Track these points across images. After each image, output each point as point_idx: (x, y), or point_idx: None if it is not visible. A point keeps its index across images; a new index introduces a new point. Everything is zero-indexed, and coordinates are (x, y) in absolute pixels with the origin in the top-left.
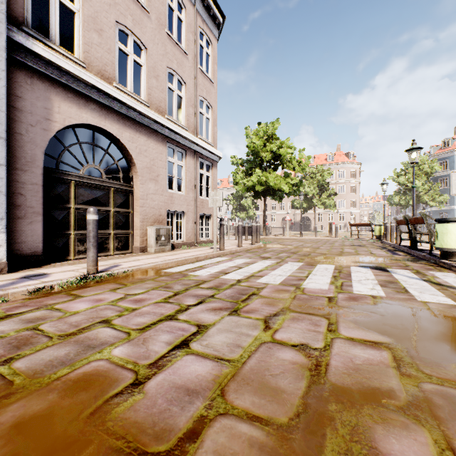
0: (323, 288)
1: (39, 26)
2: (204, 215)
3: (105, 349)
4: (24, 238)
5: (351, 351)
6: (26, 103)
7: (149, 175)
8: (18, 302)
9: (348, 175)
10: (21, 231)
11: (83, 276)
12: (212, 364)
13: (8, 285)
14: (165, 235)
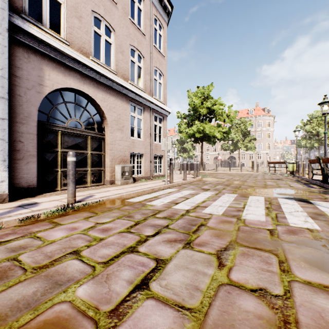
0: (261, 219)
1: (40, 20)
2: (157, 156)
3: (70, 287)
4: (23, 174)
5: (316, 301)
6: (24, 72)
7: (116, 126)
8: (9, 229)
9: (264, 125)
10: (20, 169)
11: (63, 206)
12: (173, 314)
13: (5, 213)
14: (128, 171)
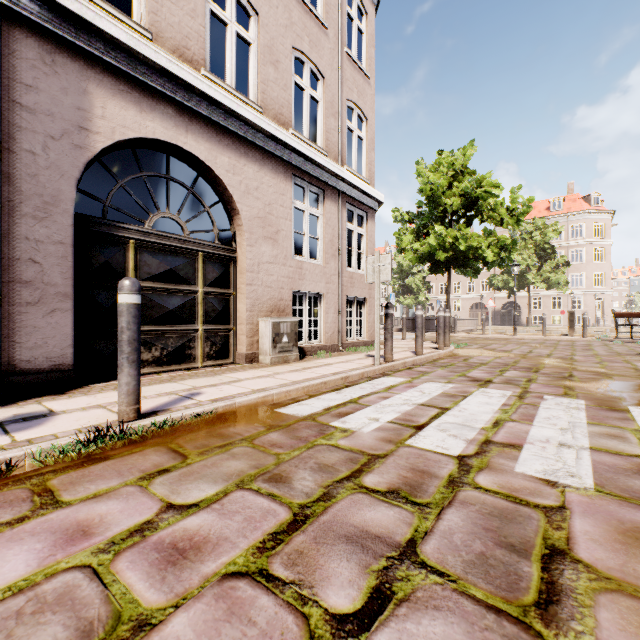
0: None
1: None
2: (353, 299)
3: None
4: (39, 340)
5: None
6: (42, 98)
7: (262, 231)
8: None
9: (589, 232)
10: (32, 327)
11: (94, 433)
12: None
13: None
14: (289, 333)
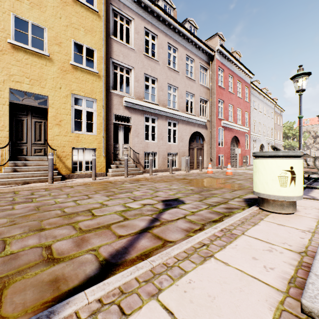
0: None
1: None
2: None
3: None
4: None
5: None
6: None
7: None
8: None
9: None
10: None
11: None
12: None
13: None
14: None
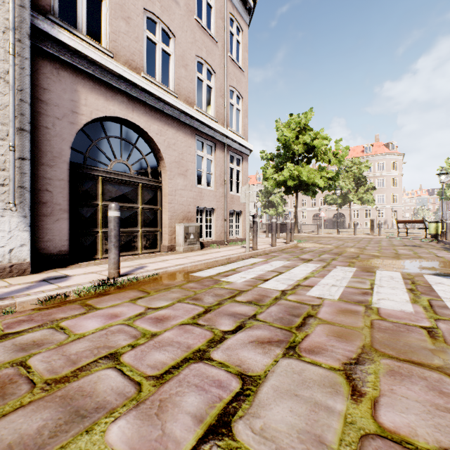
0: (405, 309)
1: None
2: (234, 212)
3: (99, 423)
4: (51, 236)
5: None
6: (52, 96)
7: (177, 170)
8: (25, 314)
9: (388, 167)
10: (47, 229)
11: (101, 282)
12: None
13: (23, 290)
14: (194, 233)
